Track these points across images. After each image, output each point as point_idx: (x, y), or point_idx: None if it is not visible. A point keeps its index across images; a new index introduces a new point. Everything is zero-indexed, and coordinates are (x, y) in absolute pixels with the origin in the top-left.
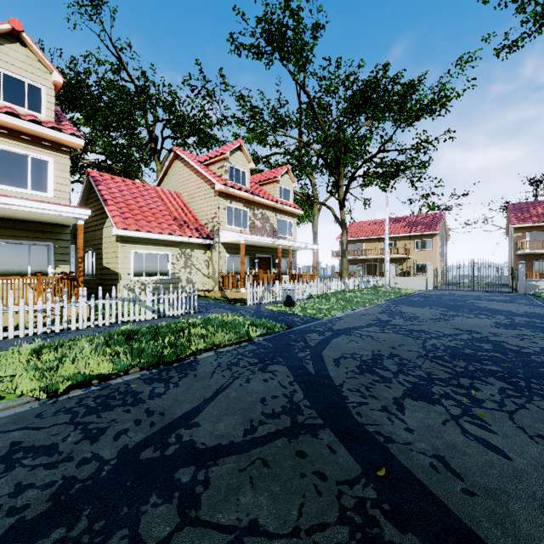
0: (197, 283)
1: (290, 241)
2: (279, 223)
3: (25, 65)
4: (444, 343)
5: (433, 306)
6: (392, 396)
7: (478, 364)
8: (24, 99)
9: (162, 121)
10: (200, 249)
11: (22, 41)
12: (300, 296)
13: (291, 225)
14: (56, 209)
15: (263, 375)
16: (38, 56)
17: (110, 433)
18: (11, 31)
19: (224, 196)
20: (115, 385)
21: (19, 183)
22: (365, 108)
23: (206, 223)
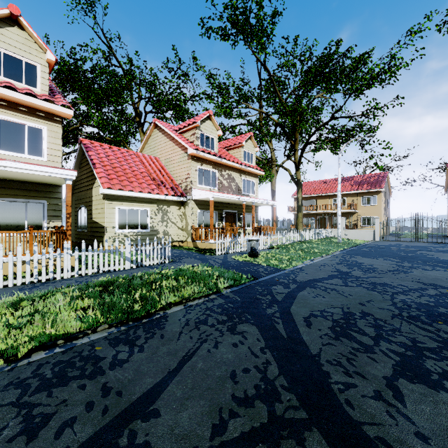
0: (172, 235)
1: (253, 198)
2: (243, 182)
3: (23, 46)
4: (414, 300)
5: (386, 257)
6: (381, 374)
7: None
8: (21, 75)
9: (145, 98)
10: (175, 205)
11: (20, 24)
12: (262, 246)
13: (254, 184)
14: (46, 170)
15: (232, 337)
16: (34, 38)
17: (54, 423)
18: (10, 15)
19: (196, 159)
20: (79, 346)
21: (18, 148)
22: (318, 81)
23: (181, 183)
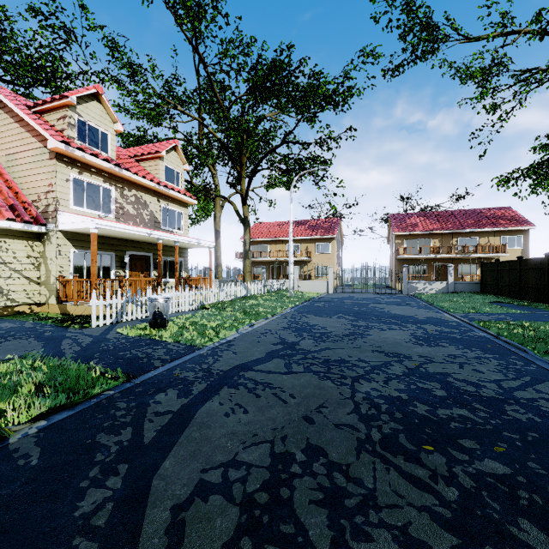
0: (14, 293)
1: (175, 235)
2: (163, 212)
3: None
4: (382, 391)
5: (341, 314)
6: None
7: (463, 454)
8: None
9: None
10: (20, 239)
11: None
12: (187, 306)
13: (182, 217)
14: None
15: None
16: None
17: None
18: None
19: (68, 162)
20: None
21: None
22: (268, 93)
23: (36, 201)
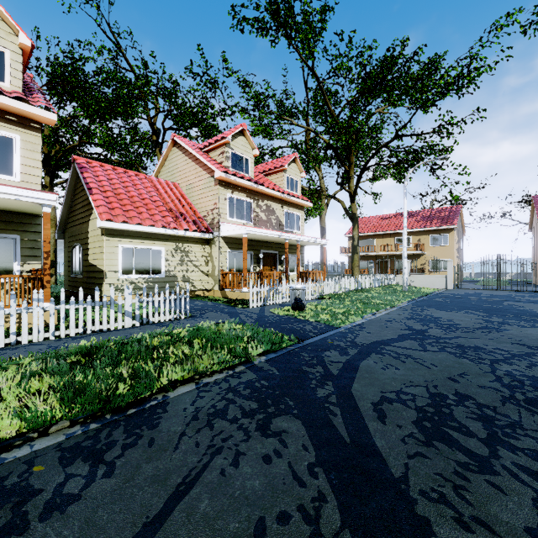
0: (195, 282)
1: (298, 235)
2: (285, 216)
3: None
4: (525, 372)
5: (468, 309)
6: (521, 523)
7: None
8: None
9: (163, 111)
10: (198, 244)
11: None
12: (309, 296)
13: (299, 218)
14: (12, 192)
15: (264, 443)
16: (0, 13)
17: None
18: None
19: (225, 185)
20: (8, 465)
21: None
22: (379, 91)
23: (206, 216)
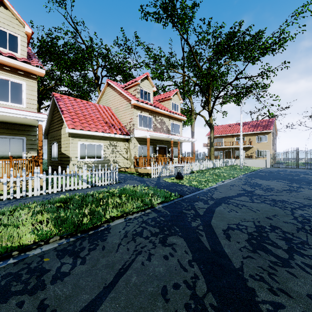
0: (120, 163)
1: (178, 136)
2: (171, 125)
3: (7, 21)
4: (311, 214)
5: (278, 179)
6: (305, 292)
7: None
8: (6, 43)
9: (101, 66)
10: (122, 141)
11: (4, 5)
12: (185, 171)
13: (179, 127)
14: (22, 114)
15: (163, 249)
16: (15, 15)
17: None
18: None
19: (137, 108)
20: (30, 258)
21: (3, 98)
22: (226, 52)
23: (126, 125)
